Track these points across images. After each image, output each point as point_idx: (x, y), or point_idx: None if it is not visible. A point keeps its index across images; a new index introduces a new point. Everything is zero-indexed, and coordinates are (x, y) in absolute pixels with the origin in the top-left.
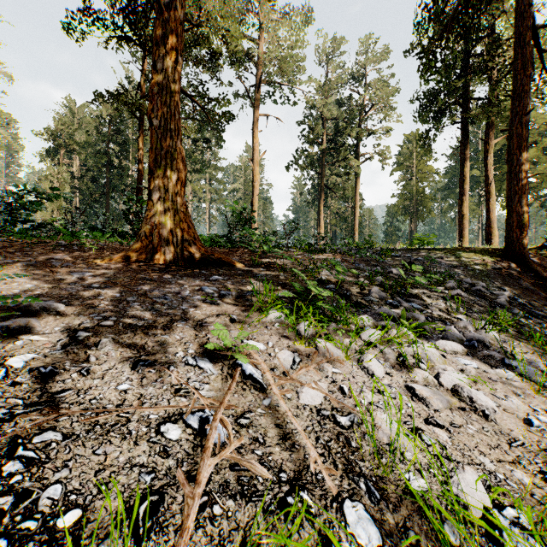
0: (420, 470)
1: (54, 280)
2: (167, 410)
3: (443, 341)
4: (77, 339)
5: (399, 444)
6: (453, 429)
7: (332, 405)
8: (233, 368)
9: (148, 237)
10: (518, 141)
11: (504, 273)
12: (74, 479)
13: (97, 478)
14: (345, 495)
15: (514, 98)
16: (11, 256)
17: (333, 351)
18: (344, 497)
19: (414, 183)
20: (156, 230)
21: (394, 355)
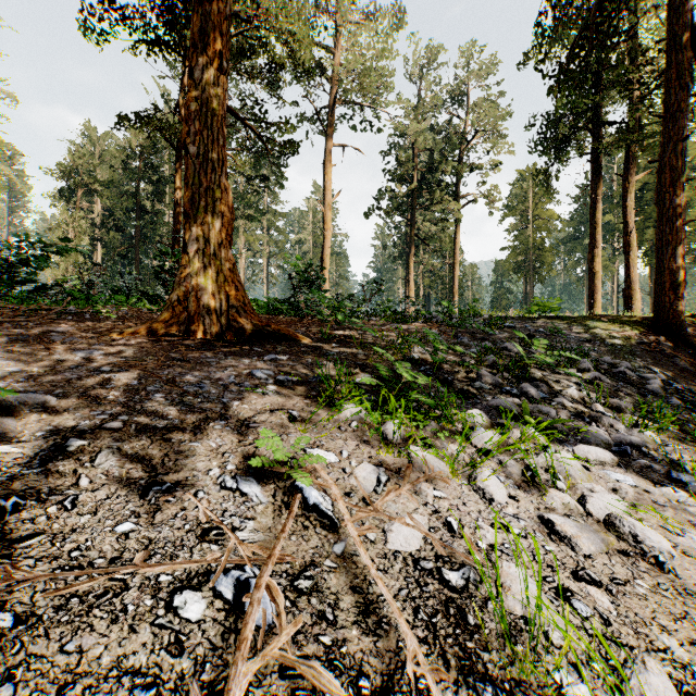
0: (575, 664)
1: (49, 362)
2: (188, 567)
3: (584, 446)
4: (65, 451)
5: (543, 622)
6: (615, 588)
7: (436, 551)
8: (291, 494)
9: (182, 302)
10: (671, 175)
11: (654, 349)
12: None
13: None
14: None
15: (666, 119)
16: None
17: (434, 464)
18: None
19: (531, 232)
20: (193, 293)
21: (519, 469)
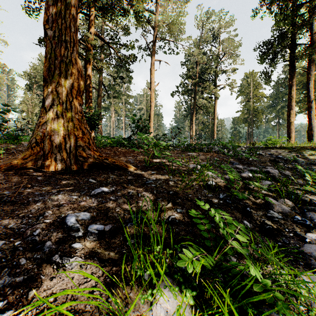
0: None
1: None
2: None
3: None
4: None
5: None
6: None
7: None
8: None
9: (39, 143)
10: None
11: None
12: None
13: None
14: None
15: None
16: None
17: None
18: None
19: (251, 103)
20: (48, 136)
21: None
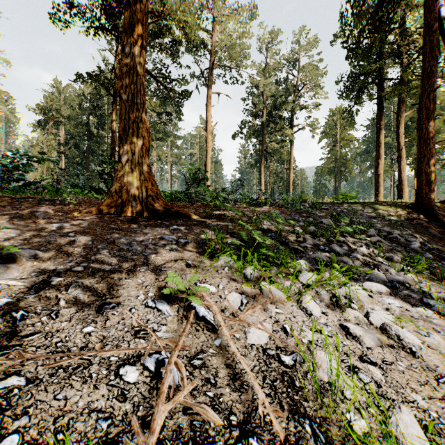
0: (359, 409)
1: (36, 230)
2: (127, 352)
3: (369, 283)
4: (50, 284)
5: (340, 384)
6: (385, 366)
7: (277, 344)
8: (188, 310)
9: (118, 193)
10: (426, 113)
11: (415, 222)
12: (33, 427)
13: (55, 425)
14: (292, 438)
15: (423, 77)
16: (2, 209)
17: (276, 293)
18: (292, 443)
19: (338, 148)
20: (125, 187)
21: (328, 296)
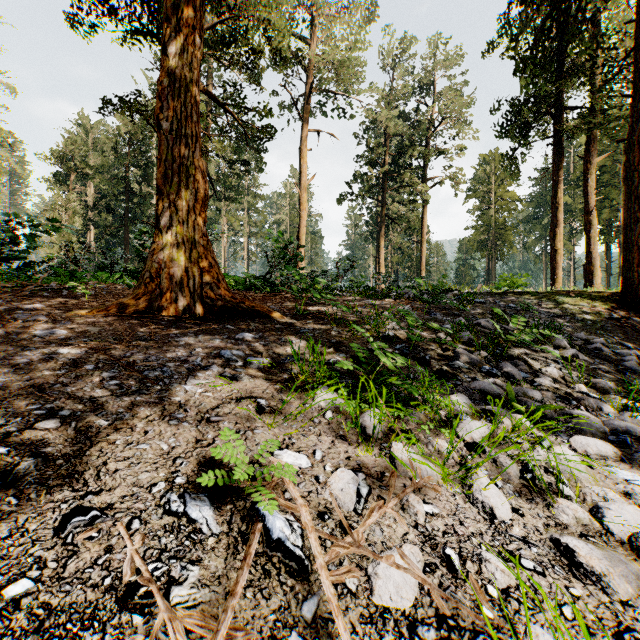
0: None
1: (3, 343)
2: None
3: (581, 438)
4: None
5: None
6: None
7: (437, 607)
8: (250, 520)
9: (154, 279)
10: (639, 154)
11: (624, 324)
12: None
13: None
14: None
15: (634, 99)
16: None
17: (421, 467)
18: None
19: (493, 212)
20: (166, 269)
21: (516, 469)
